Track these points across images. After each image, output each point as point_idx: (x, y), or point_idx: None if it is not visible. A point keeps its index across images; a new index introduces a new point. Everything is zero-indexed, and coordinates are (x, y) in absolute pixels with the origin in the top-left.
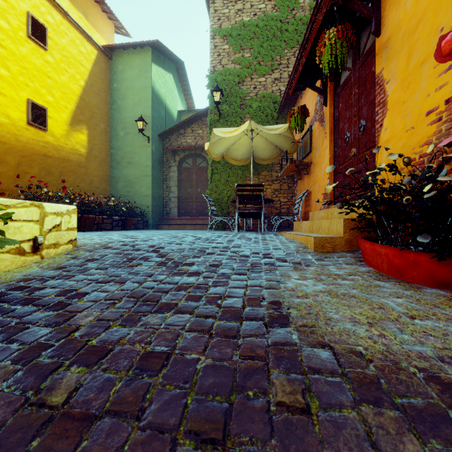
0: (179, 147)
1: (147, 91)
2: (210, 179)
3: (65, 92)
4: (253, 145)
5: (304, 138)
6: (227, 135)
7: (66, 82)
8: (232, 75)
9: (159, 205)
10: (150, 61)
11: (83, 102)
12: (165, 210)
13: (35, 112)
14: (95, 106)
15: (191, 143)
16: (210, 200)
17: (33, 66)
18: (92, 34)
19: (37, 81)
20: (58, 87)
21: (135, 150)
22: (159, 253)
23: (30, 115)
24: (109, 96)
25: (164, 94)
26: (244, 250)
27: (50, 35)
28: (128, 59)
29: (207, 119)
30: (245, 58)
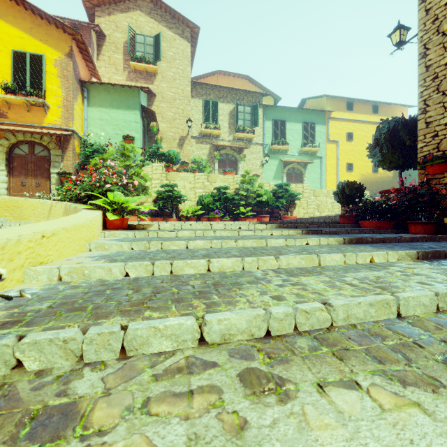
0: None
1: None
2: None
3: None
4: None
5: None
6: None
7: None
8: None
9: None
10: None
11: None
12: None
13: (374, 168)
14: None
15: None
16: None
17: None
18: None
19: None
20: None
21: None
22: None
23: (373, 169)
24: None
25: None
26: None
27: None
28: None
29: None
30: None
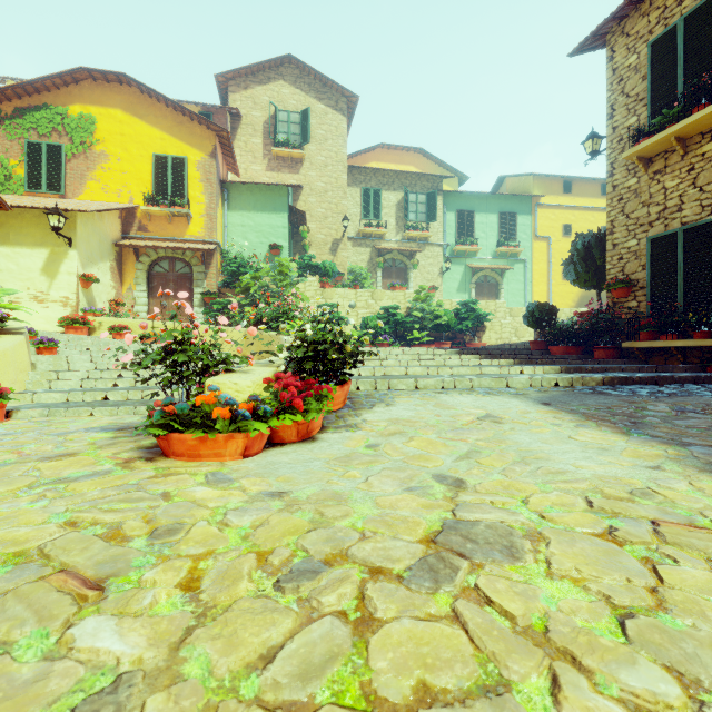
0: None
1: None
2: None
3: None
4: None
5: None
6: None
7: None
8: None
9: None
10: None
11: None
12: None
13: None
14: None
15: None
16: None
17: None
18: None
19: None
20: None
21: None
22: None
23: None
24: None
25: None
26: None
27: None
28: None
29: None
30: None
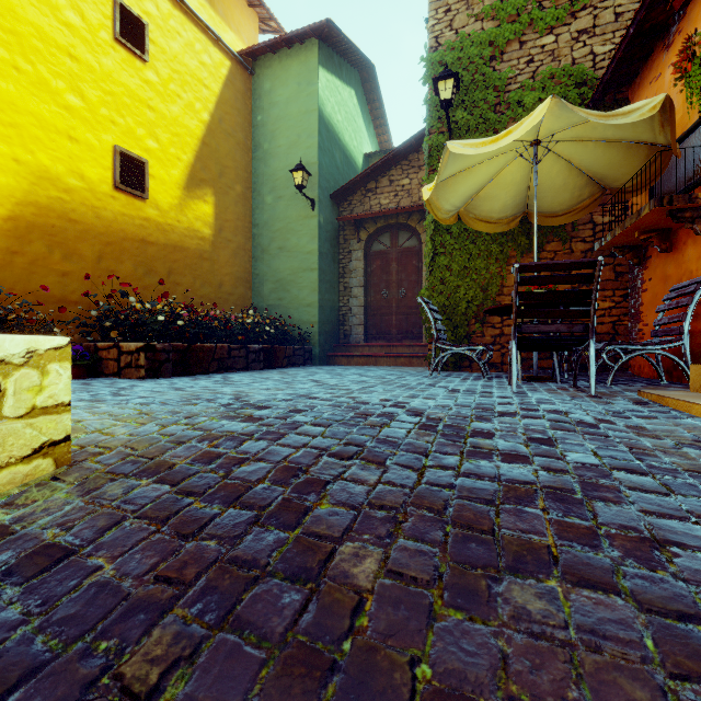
0: (366, 213)
1: (311, 118)
2: (429, 266)
3: (177, 133)
4: (532, 184)
5: (681, 143)
6: (483, 148)
7: (179, 117)
8: (477, 44)
9: (332, 322)
10: (315, 64)
11: (207, 149)
12: (342, 329)
13: (127, 168)
14: (227, 156)
15: (387, 206)
16: (434, 309)
17: (124, 90)
18: (221, 33)
19: (131, 115)
20: (165, 125)
21: (292, 226)
22: (299, 529)
23: (119, 173)
24: (250, 138)
25: (341, 124)
26: (671, 529)
27: (152, 37)
28: (279, 69)
29: (423, 144)
30: (506, 2)
